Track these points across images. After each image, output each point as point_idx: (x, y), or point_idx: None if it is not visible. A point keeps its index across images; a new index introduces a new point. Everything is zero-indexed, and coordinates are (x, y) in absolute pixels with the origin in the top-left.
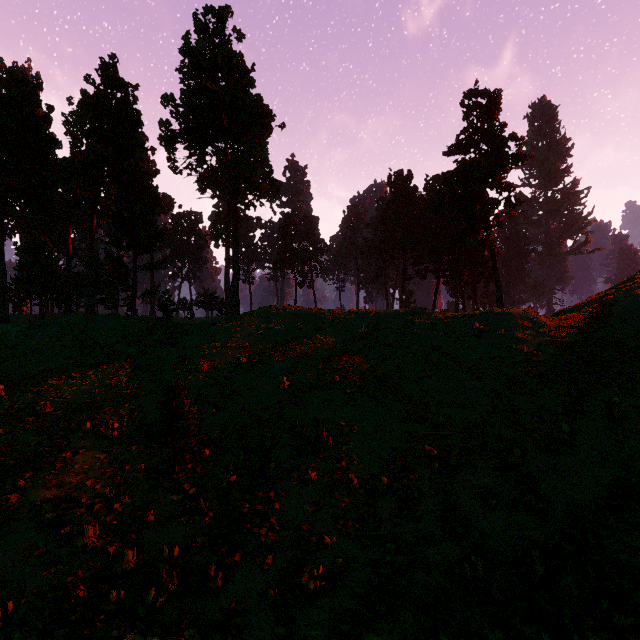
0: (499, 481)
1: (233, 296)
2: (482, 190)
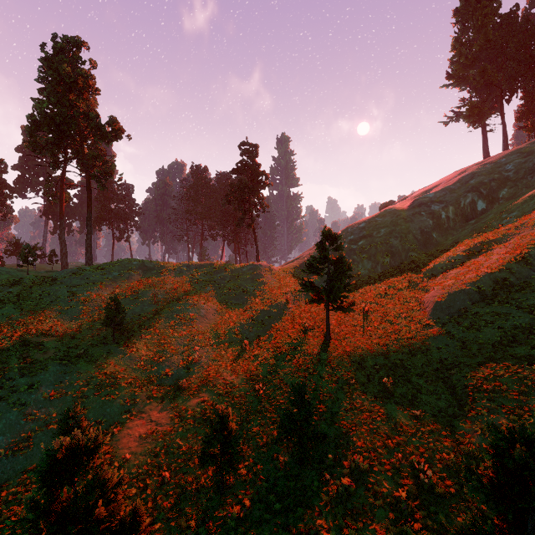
0: (253, 324)
1: (88, 250)
2: (249, 198)
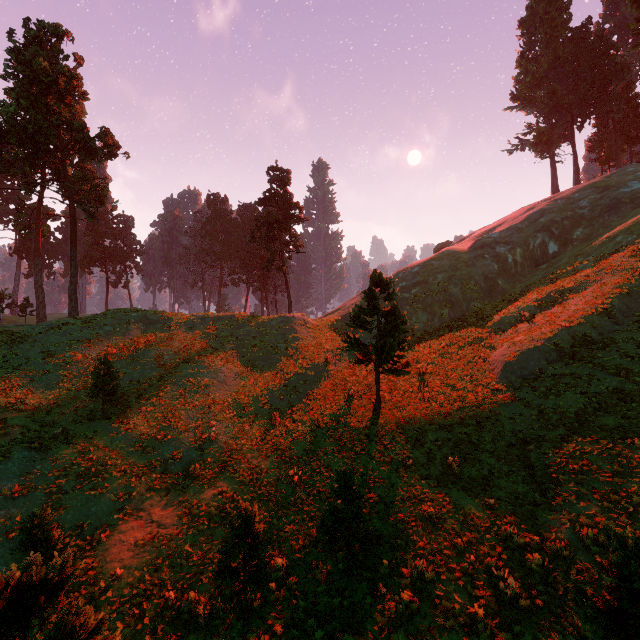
0: (285, 391)
1: (72, 298)
2: (280, 234)
